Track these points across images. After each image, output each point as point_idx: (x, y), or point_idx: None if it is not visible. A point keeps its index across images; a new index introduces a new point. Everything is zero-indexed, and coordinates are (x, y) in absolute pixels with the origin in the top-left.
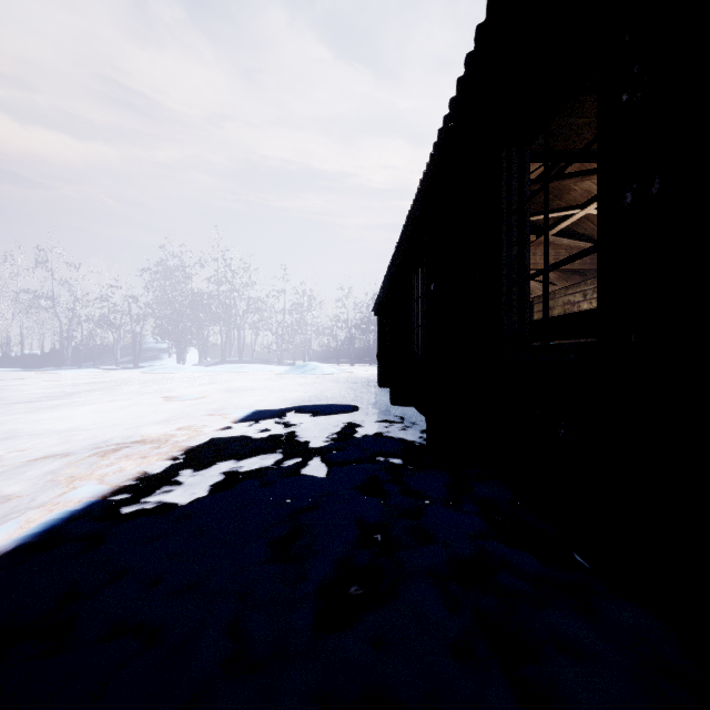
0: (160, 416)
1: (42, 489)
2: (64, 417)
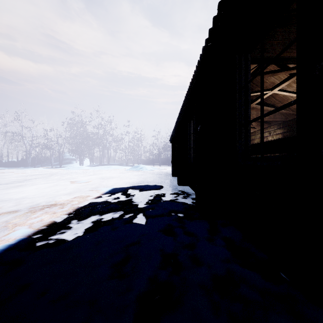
0: (67, 191)
1: None
2: (21, 191)
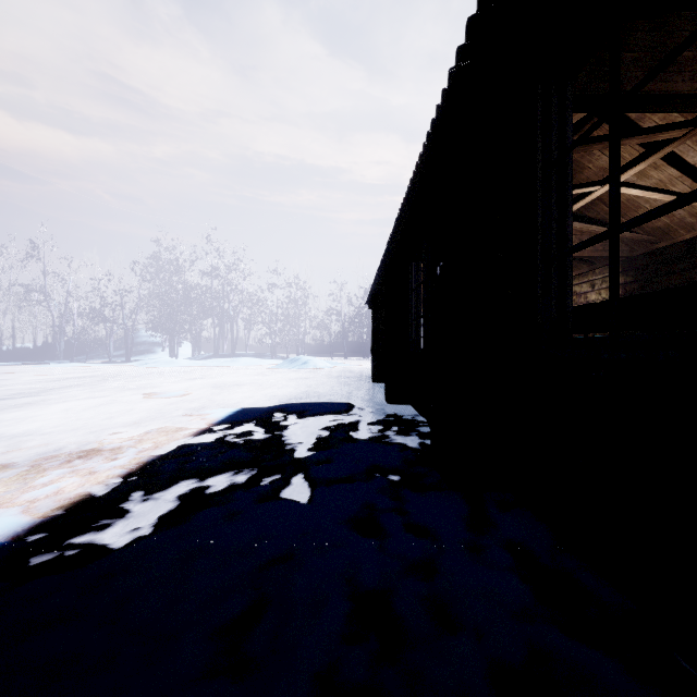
0: (133, 416)
1: None
2: (28, 418)
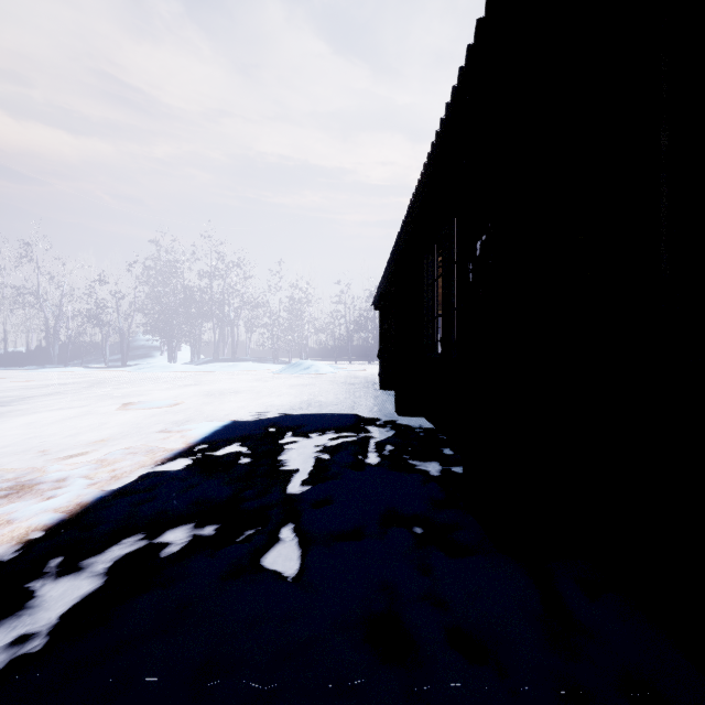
0: (104, 432)
1: None
2: None
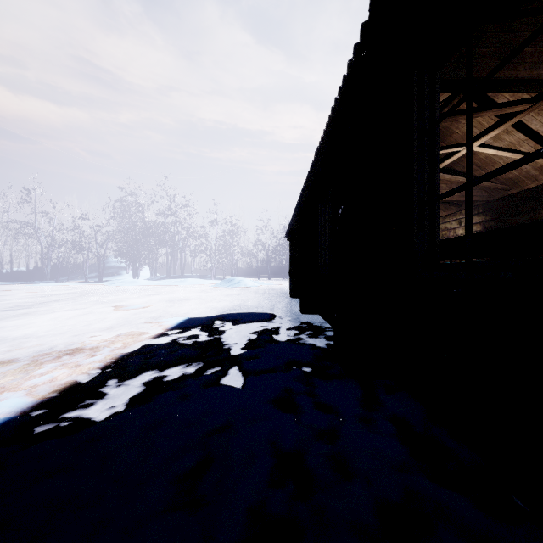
0: (106, 323)
1: None
2: (25, 324)
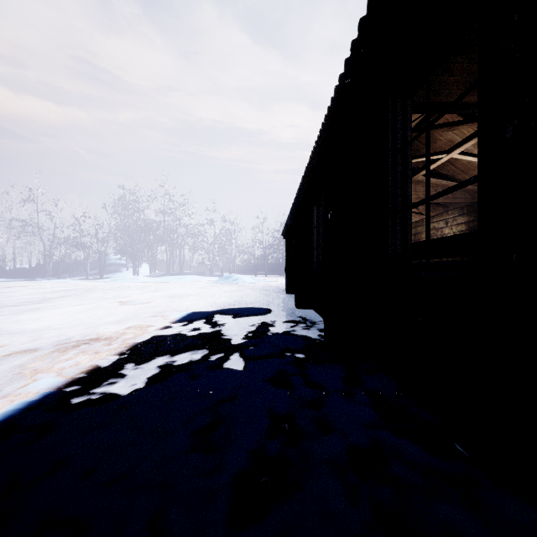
0: (115, 317)
1: (10, 381)
2: (39, 318)
